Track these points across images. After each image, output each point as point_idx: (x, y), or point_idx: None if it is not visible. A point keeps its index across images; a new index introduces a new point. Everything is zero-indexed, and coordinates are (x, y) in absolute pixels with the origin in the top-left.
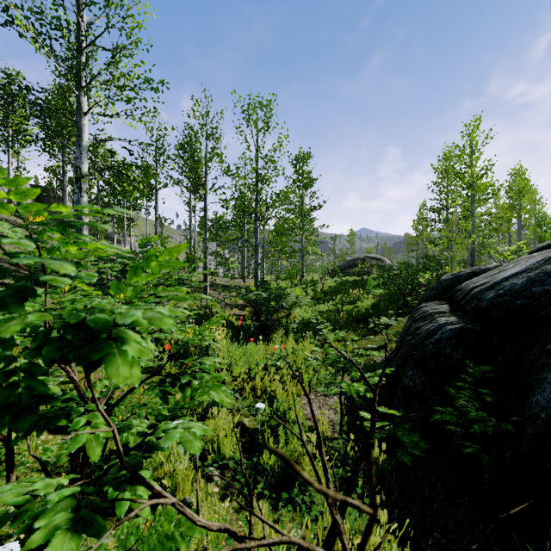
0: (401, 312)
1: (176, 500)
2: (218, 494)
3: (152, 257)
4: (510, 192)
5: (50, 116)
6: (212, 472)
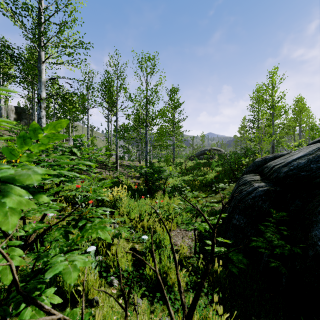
0: (231, 180)
1: (62, 315)
2: (115, 294)
3: (38, 130)
4: (294, 111)
5: (22, 63)
6: (112, 280)
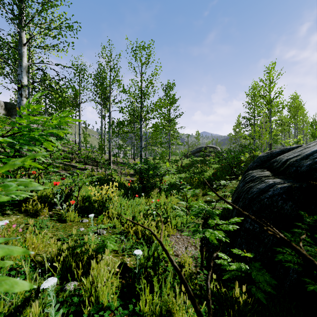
0: (230, 178)
1: None
2: None
3: None
4: (291, 108)
5: (1, 46)
6: None
